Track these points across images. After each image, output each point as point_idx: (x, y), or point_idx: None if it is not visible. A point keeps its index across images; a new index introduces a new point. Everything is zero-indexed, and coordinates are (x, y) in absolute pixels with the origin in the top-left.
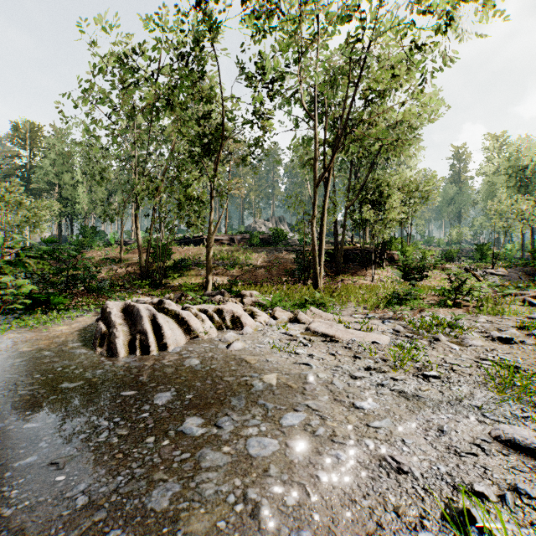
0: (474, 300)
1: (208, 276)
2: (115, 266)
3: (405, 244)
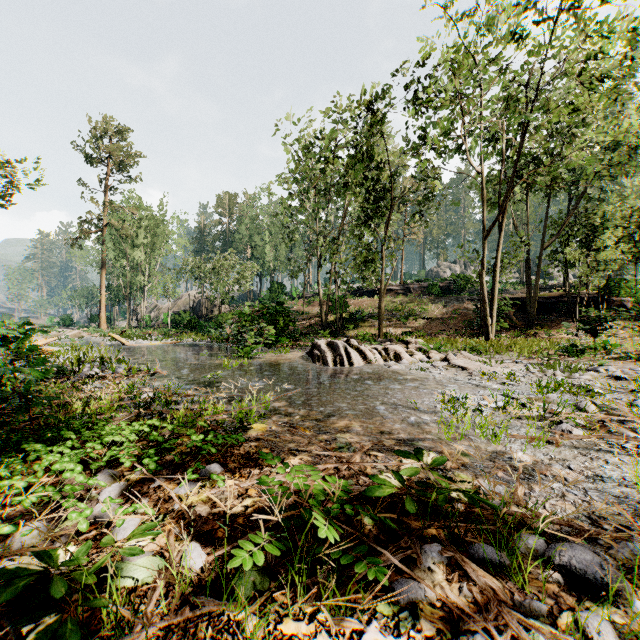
0: None
1: (380, 327)
2: (300, 318)
3: None
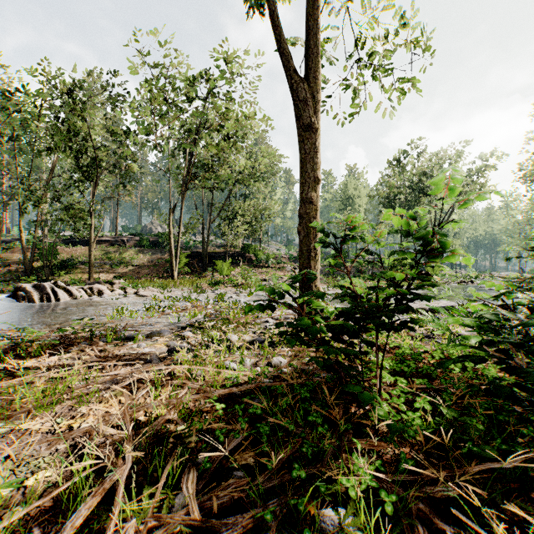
0: (252, 283)
1: (90, 272)
2: None
3: (258, 249)
